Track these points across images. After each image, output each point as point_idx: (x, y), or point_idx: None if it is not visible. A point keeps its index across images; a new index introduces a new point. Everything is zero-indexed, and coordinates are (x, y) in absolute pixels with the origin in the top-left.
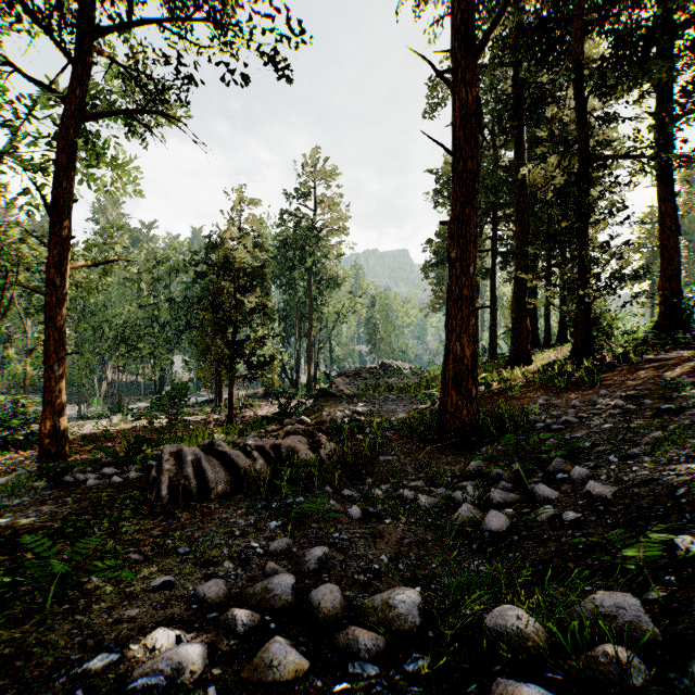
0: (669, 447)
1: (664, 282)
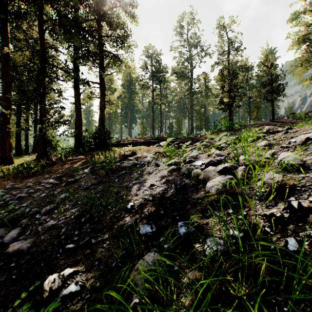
0: (67, 202)
1: (77, 128)
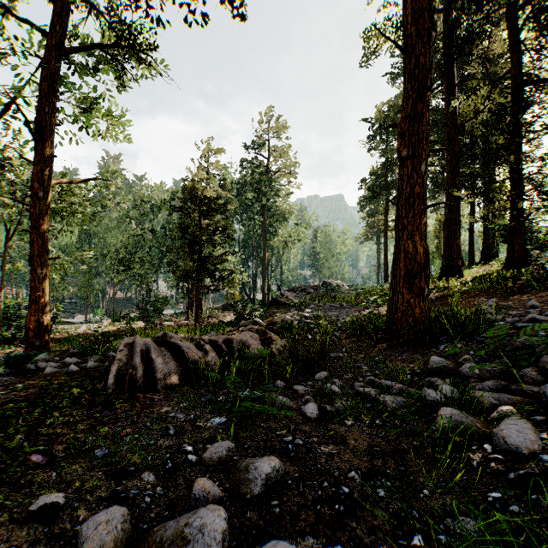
0: None
1: None
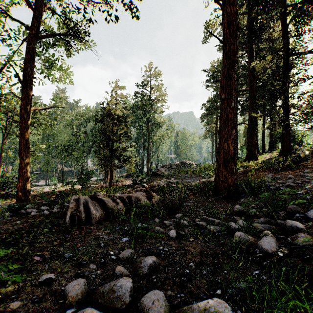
0: None
1: None
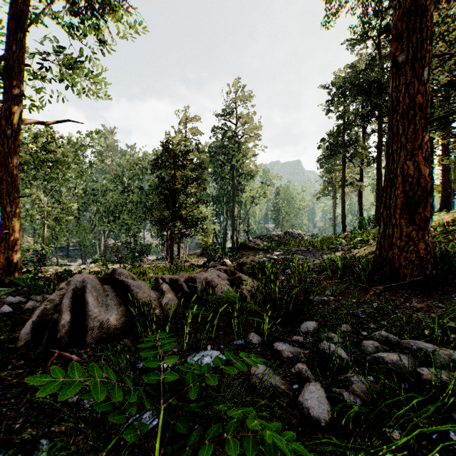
0: None
1: None
